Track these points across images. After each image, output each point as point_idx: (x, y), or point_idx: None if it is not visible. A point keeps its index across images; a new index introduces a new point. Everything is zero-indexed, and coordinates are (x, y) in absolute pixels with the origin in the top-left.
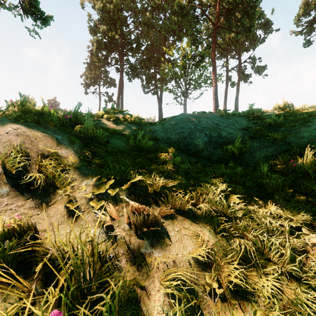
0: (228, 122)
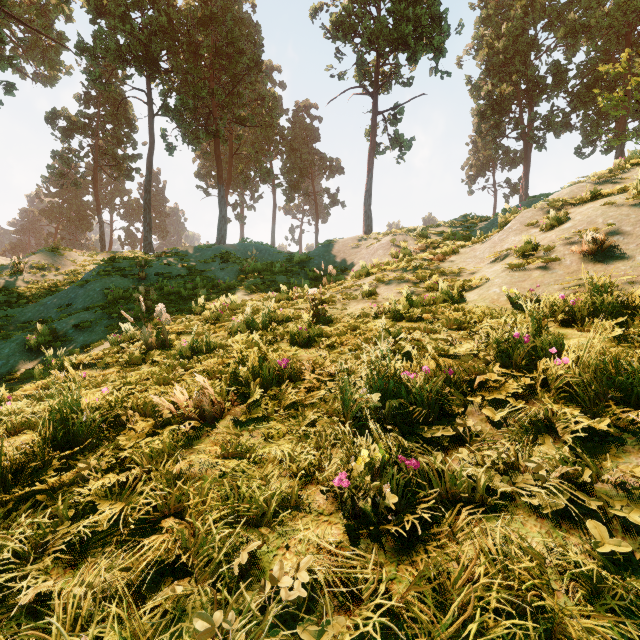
0: None
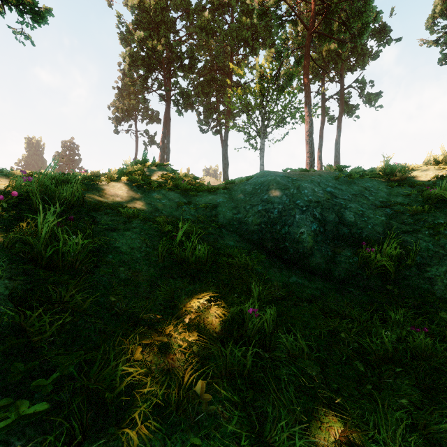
0: (353, 190)
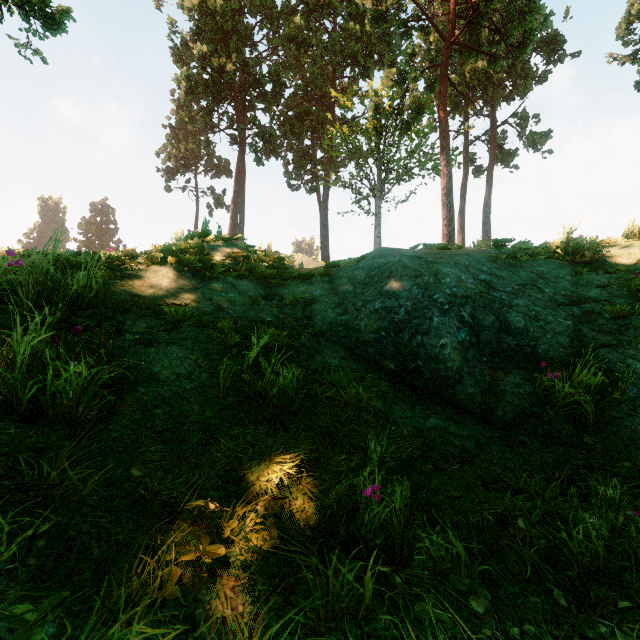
0: (519, 277)
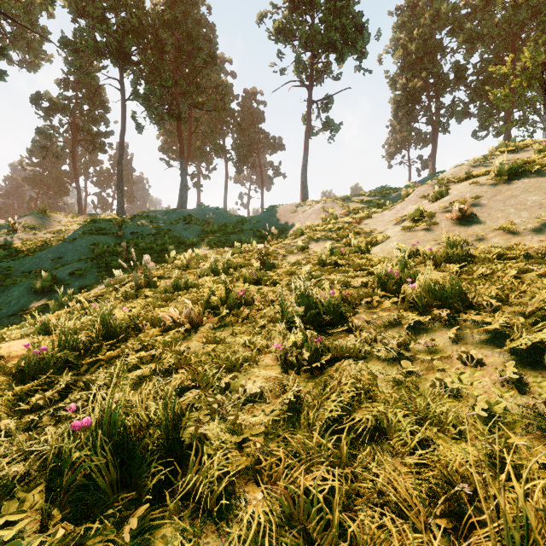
0: None
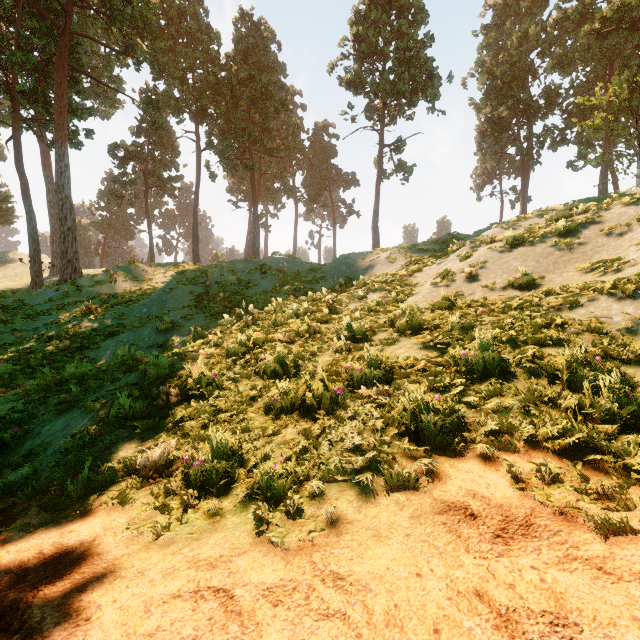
0: None
